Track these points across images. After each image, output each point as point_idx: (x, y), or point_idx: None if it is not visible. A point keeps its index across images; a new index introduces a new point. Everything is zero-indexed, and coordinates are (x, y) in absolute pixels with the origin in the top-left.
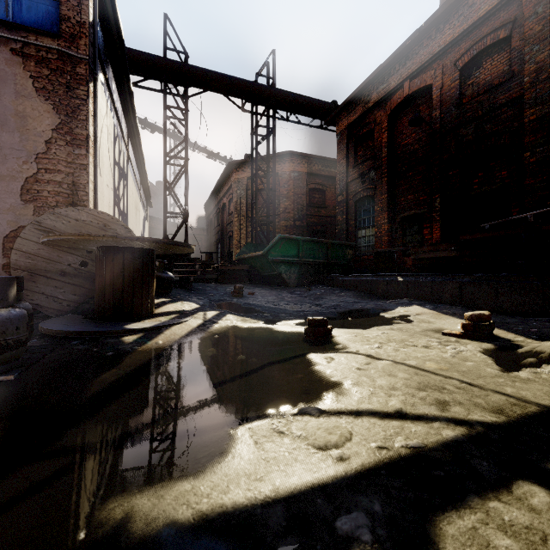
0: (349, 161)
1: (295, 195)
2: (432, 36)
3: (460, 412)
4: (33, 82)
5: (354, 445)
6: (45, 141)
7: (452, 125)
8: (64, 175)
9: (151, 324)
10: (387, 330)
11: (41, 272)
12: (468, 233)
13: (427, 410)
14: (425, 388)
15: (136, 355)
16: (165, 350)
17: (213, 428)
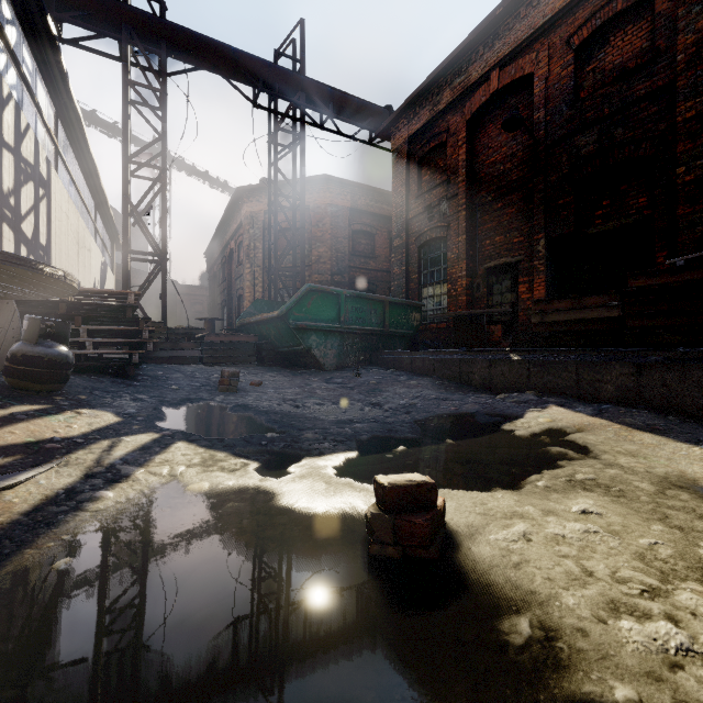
0: (410, 188)
1: (333, 238)
2: (534, 2)
3: None
4: None
5: None
6: None
7: (564, 130)
8: None
9: None
10: (571, 490)
11: None
12: (647, 274)
13: None
14: None
15: None
16: None
17: None
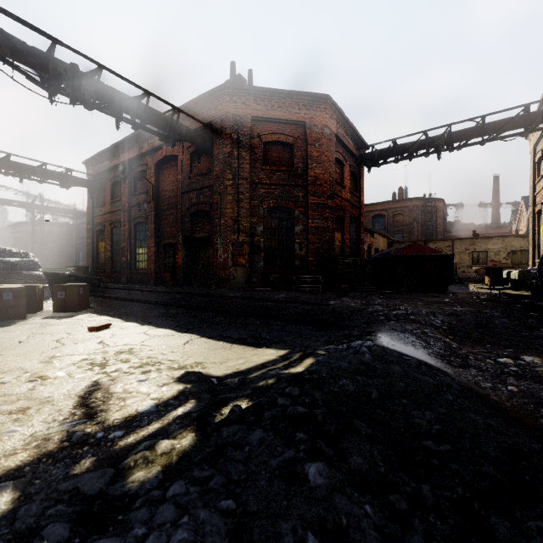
0: (77, 236)
1: (59, 241)
2: None
3: None
4: None
5: None
6: None
7: None
8: None
9: None
10: None
11: None
12: None
13: None
14: None
15: None
16: None
17: None
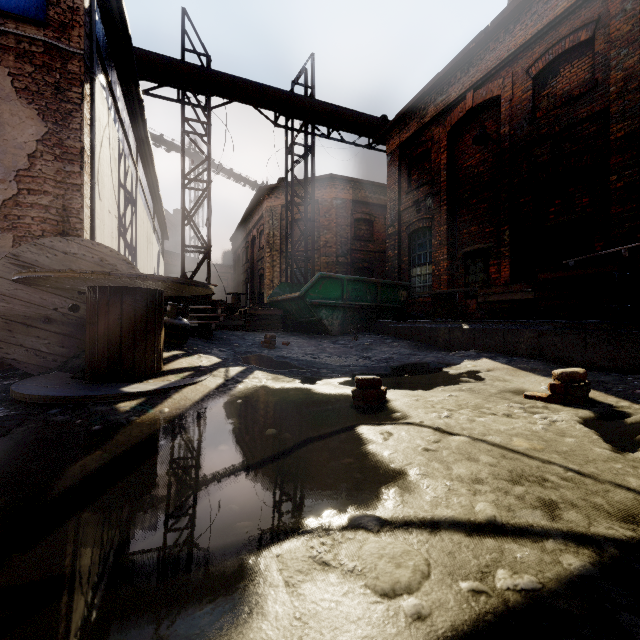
0: (401, 186)
1: (337, 226)
2: (500, 38)
3: (576, 520)
4: (12, 80)
5: (435, 586)
6: (27, 154)
7: (524, 143)
8: (52, 198)
9: (157, 385)
10: (454, 391)
11: (19, 319)
12: (549, 271)
13: (530, 517)
14: (520, 479)
15: (131, 429)
16: (171, 421)
17: (225, 551)
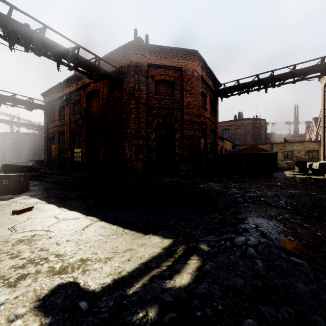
0: (40, 141)
1: (29, 144)
2: None
3: None
4: None
5: None
6: None
7: None
8: None
9: None
10: None
11: None
12: None
13: None
14: None
15: None
16: None
17: None
